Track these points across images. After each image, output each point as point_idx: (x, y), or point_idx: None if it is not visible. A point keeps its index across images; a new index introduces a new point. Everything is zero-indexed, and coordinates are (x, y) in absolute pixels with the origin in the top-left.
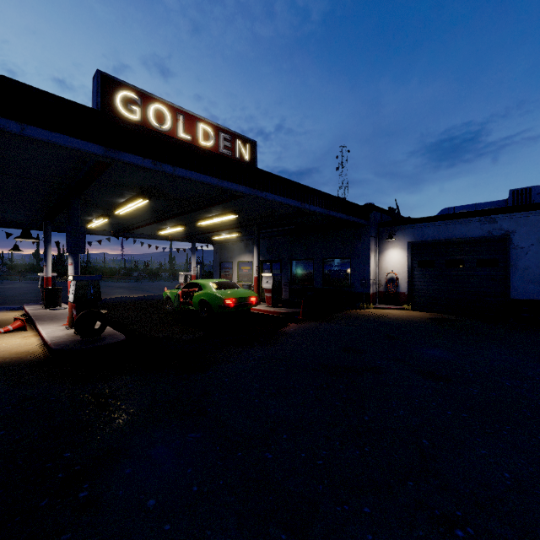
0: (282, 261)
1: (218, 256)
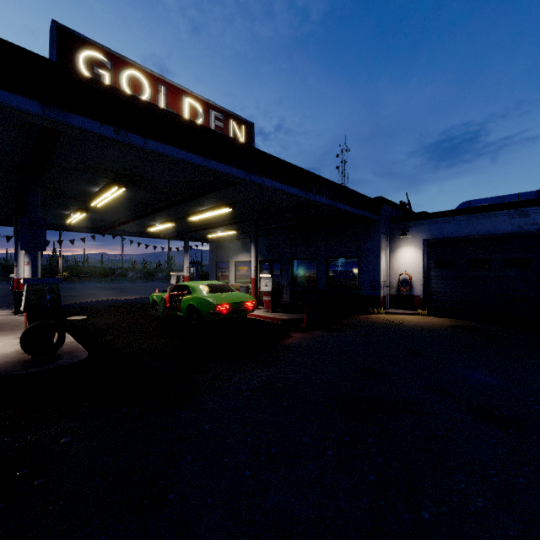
0: (282, 260)
1: (214, 255)
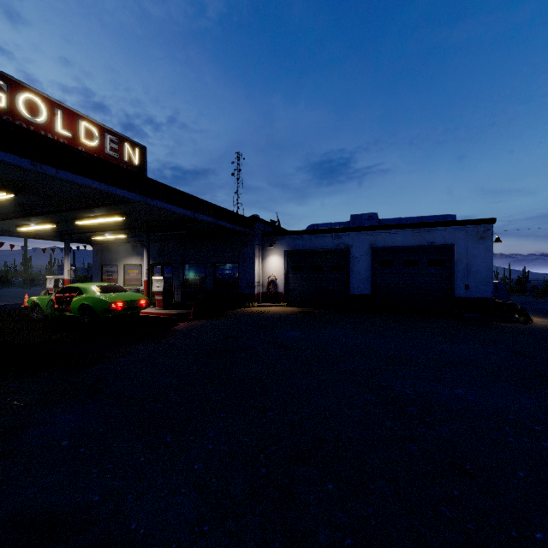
0: (174, 264)
1: (99, 258)
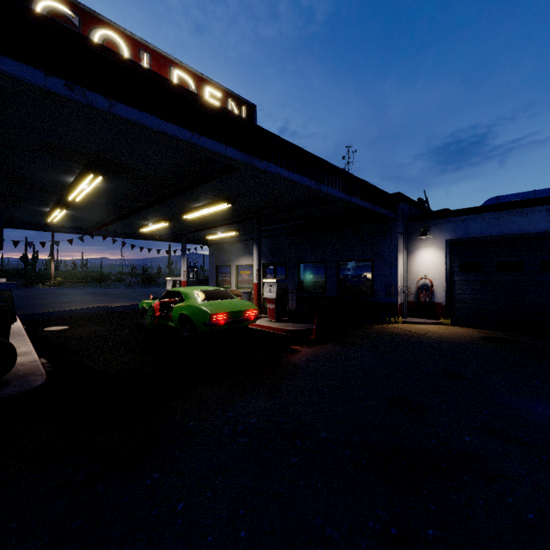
0: (287, 264)
1: (215, 258)
